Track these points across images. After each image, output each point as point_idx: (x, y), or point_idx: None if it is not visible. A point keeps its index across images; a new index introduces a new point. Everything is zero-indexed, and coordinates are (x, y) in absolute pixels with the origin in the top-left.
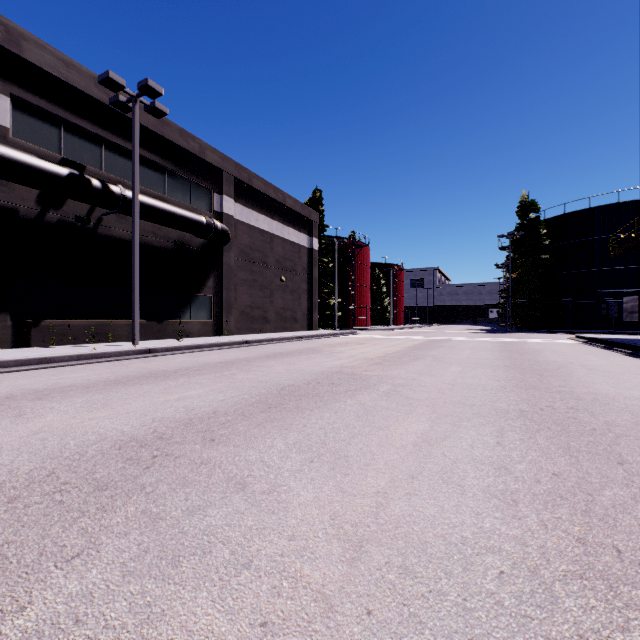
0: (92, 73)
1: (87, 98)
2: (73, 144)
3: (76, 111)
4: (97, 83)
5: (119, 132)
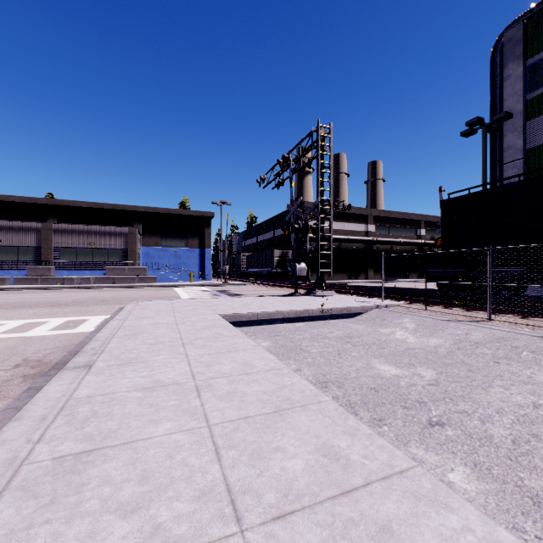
0: (436, 216)
1: (434, 222)
2: (432, 233)
3: (433, 226)
4: (437, 218)
5: (439, 226)
